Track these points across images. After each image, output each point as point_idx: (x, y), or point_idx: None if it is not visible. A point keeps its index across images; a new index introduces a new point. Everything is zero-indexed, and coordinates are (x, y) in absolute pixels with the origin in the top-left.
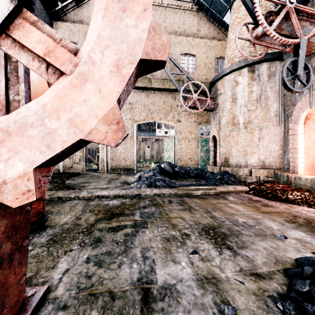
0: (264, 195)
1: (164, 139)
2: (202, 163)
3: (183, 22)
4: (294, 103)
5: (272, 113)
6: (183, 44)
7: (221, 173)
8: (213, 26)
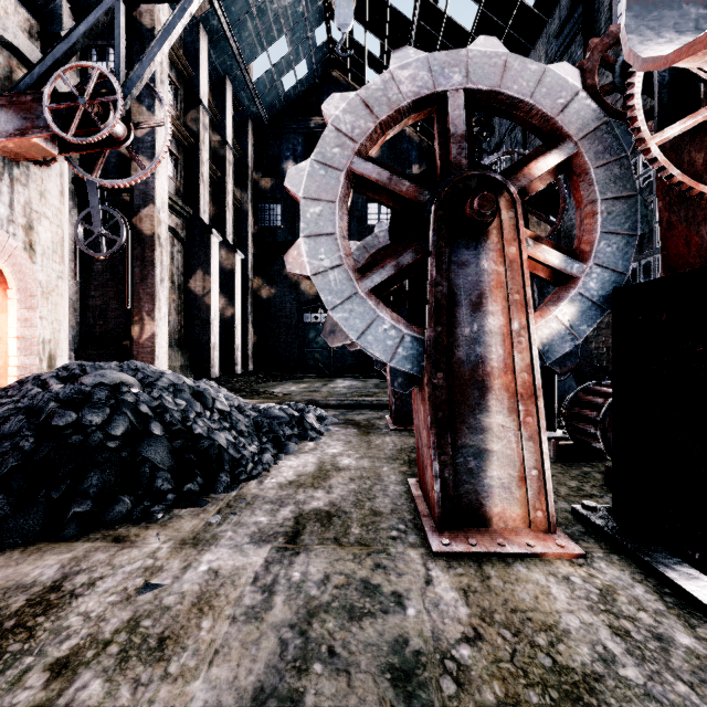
0: None
1: None
2: None
3: None
4: None
5: None
6: None
7: None
8: None
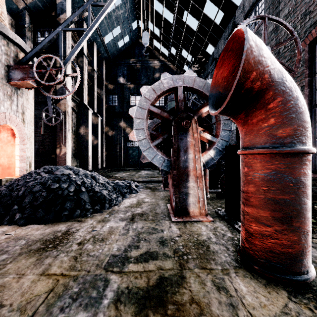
0: None
1: None
2: None
3: None
4: None
5: None
6: None
7: None
8: None
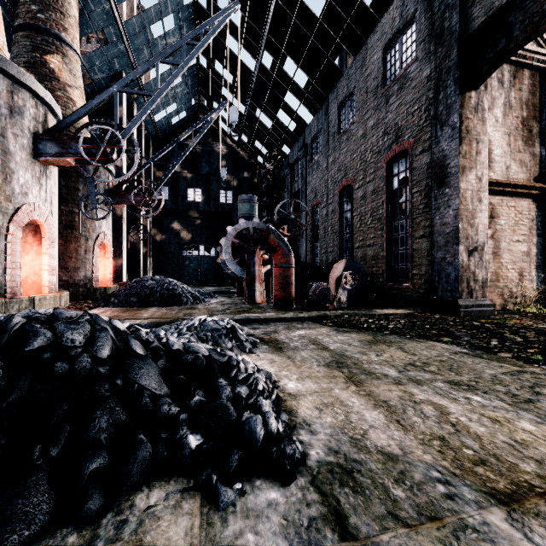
0: None
1: None
2: None
3: None
4: (12, 199)
5: None
6: None
7: None
8: None
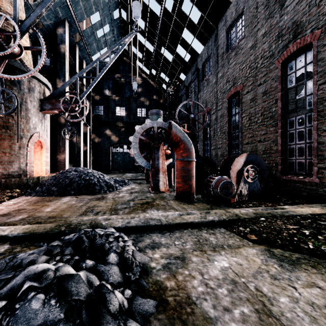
0: None
1: None
2: None
3: None
4: None
5: None
6: None
7: None
8: None
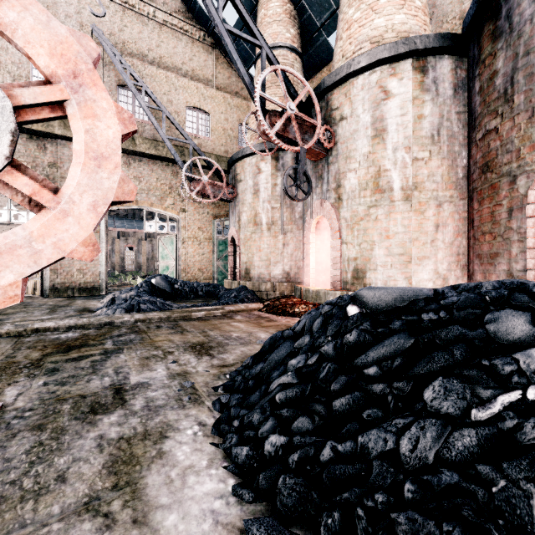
0: (275, 311)
1: (159, 238)
2: (219, 276)
3: (190, 57)
4: (308, 208)
5: (297, 215)
6: (190, 92)
7: (238, 290)
8: (236, 76)
